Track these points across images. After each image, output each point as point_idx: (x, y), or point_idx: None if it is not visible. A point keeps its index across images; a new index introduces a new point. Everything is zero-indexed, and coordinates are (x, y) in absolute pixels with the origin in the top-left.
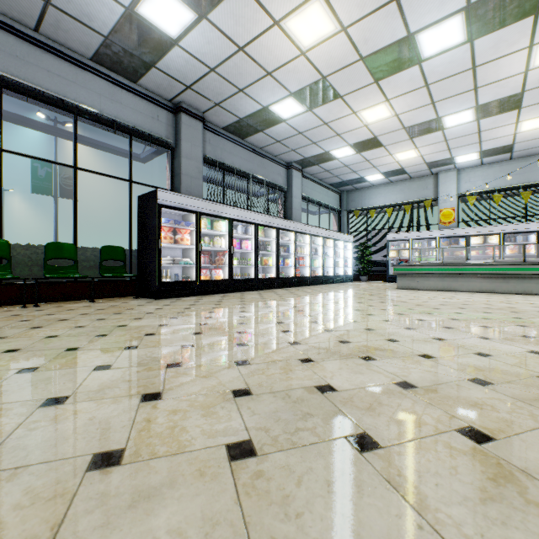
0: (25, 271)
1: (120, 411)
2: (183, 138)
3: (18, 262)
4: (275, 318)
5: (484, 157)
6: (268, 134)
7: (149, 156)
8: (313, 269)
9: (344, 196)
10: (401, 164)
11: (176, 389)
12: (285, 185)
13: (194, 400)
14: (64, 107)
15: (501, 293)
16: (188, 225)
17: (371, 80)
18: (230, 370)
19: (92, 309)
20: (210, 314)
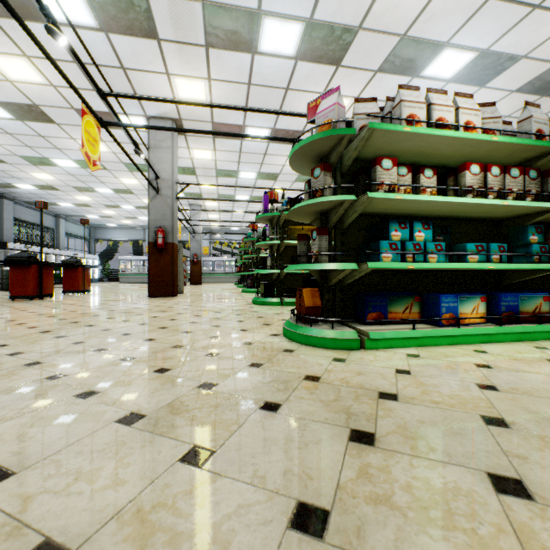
0: None
1: None
2: (5, 211)
3: None
4: None
5: None
6: (50, 206)
7: None
8: None
9: (93, 230)
10: (126, 223)
11: None
12: (55, 227)
13: None
14: None
15: None
16: None
17: (106, 207)
18: None
19: None
20: None
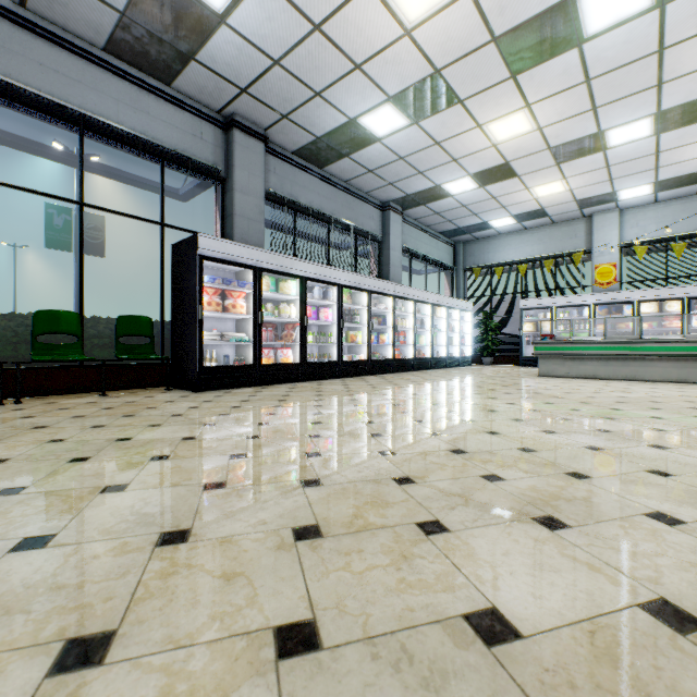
0: (8, 351)
1: None
2: (236, 164)
3: None
4: (368, 426)
5: (660, 191)
6: (356, 160)
7: (191, 191)
8: (418, 349)
9: (460, 249)
10: (541, 203)
11: (150, 621)
12: (380, 233)
13: (178, 670)
14: (65, 117)
15: (696, 383)
16: (242, 285)
17: (506, 74)
18: (280, 554)
19: (95, 408)
20: (267, 418)
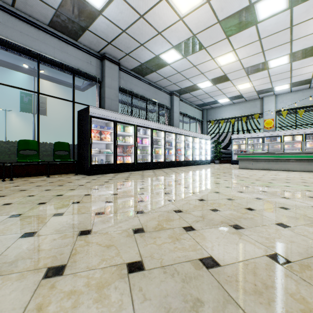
0: (6, 158)
1: (18, 292)
2: (106, 75)
3: (2, 152)
4: (164, 190)
5: (293, 87)
6: (159, 73)
7: (86, 87)
8: (186, 156)
9: (205, 112)
10: (240, 92)
11: (79, 261)
12: (169, 105)
13: (91, 277)
14: (31, 55)
15: (307, 171)
16: (109, 129)
17: (224, 36)
18: (128, 238)
19: (45, 182)
20: (120, 186)
